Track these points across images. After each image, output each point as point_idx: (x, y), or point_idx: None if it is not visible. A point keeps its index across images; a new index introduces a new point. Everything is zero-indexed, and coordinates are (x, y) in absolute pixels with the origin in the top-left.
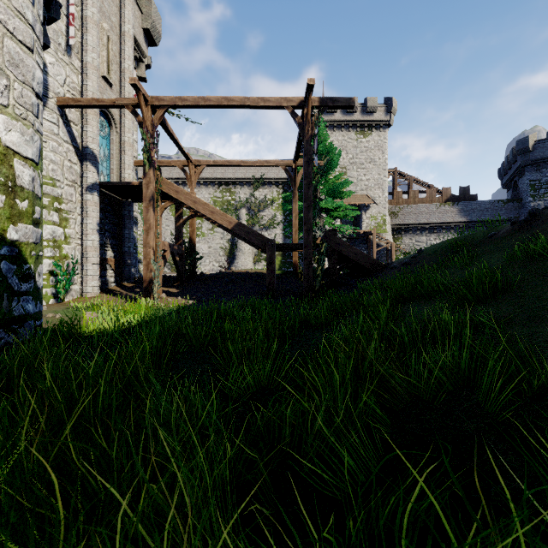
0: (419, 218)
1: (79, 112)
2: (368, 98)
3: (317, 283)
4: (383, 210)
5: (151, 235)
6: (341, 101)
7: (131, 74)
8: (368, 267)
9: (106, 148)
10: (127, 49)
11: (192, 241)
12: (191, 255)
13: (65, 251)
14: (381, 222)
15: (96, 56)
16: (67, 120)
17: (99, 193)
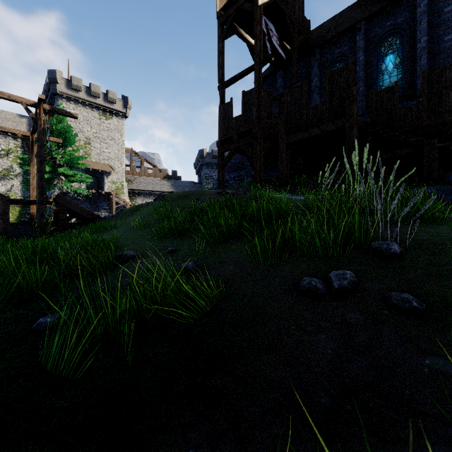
0: (148, 187)
1: None
2: (109, 90)
3: (48, 228)
4: (121, 177)
5: None
6: (68, 112)
7: None
8: (91, 218)
9: None
10: None
11: None
12: None
13: None
14: (120, 186)
15: None
16: None
17: None
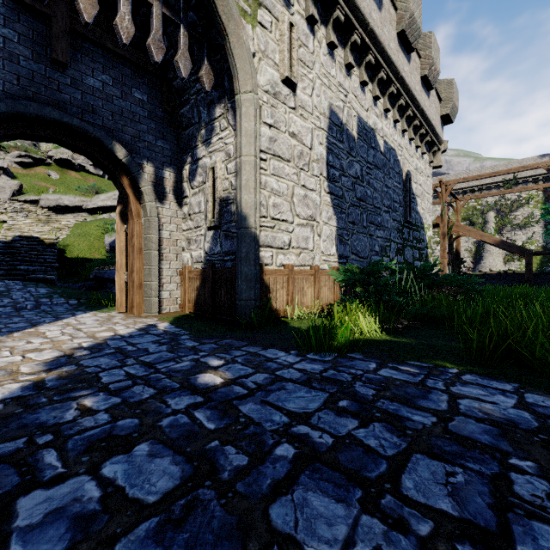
0: None
1: None
2: None
3: None
4: None
5: (445, 252)
6: None
7: None
8: None
9: None
10: None
11: (457, 251)
12: (456, 260)
13: None
14: None
15: None
16: None
17: None
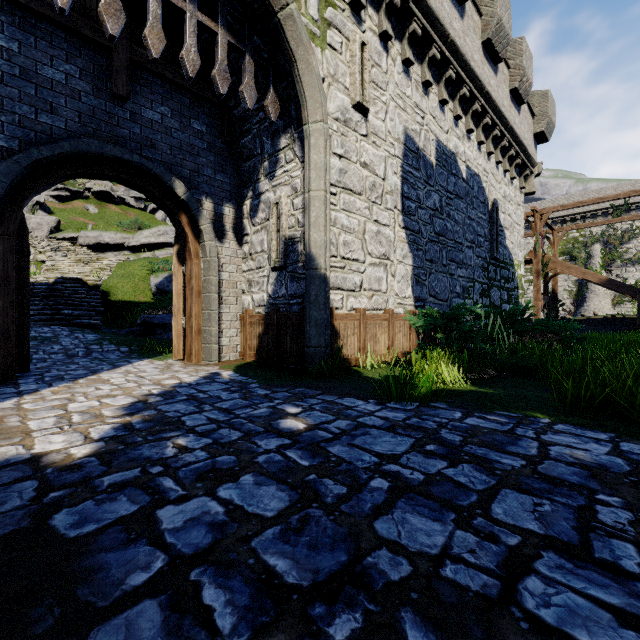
0: None
1: None
2: None
3: None
4: None
5: (539, 293)
6: None
7: None
8: None
9: None
10: None
11: (554, 291)
12: (553, 303)
13: None
14: None
15: None
16: None
17: None
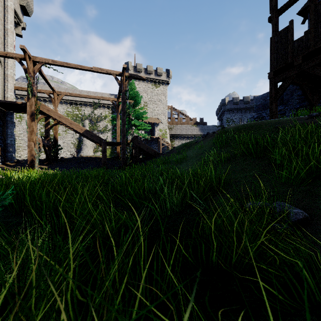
0: (182, 132)
1: None
2: (158, 67)
3: (128, 161)
4: (165, 126)
5: (32, 134)
6: (139, 76)
7: (12, 32)
8: (153, 154)
9: None
10: (9, 16)
11: (55, 138)
12: (55, 147)
13: None
14: (164, 132)
15: None
16: None
17: None
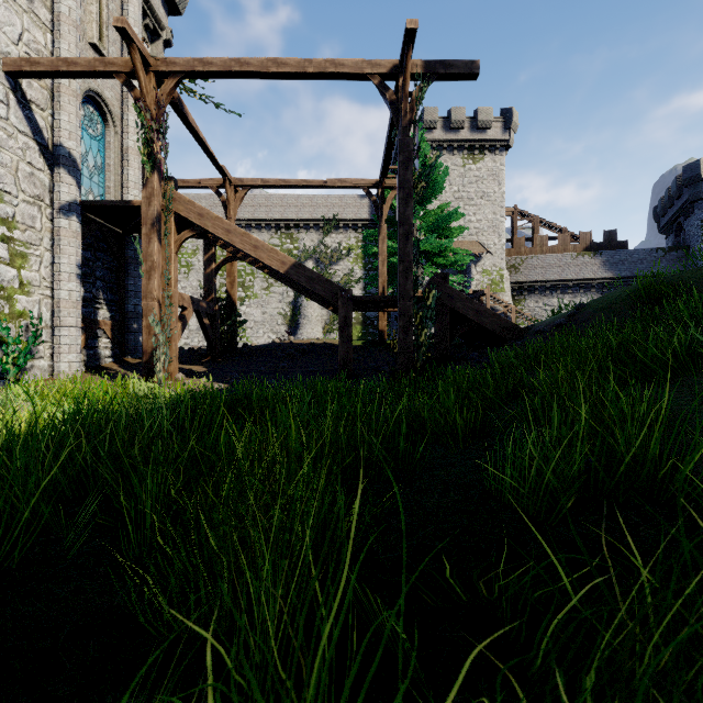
0: (549, 274)
1: (47, 91)
2: (480, 108)
3: (419, 356)
4: (499, 262)
5: (154, 278)
6: (458, 66)
7: None
8: (497, 332)
9: (98, 155)
10: (131, 9)
11: (231, 296)
12: (229, 318)
13: (21, 305)
14: (497, 278)
15: (75, 6)
16: (24, 99)
17: (84, 219)
